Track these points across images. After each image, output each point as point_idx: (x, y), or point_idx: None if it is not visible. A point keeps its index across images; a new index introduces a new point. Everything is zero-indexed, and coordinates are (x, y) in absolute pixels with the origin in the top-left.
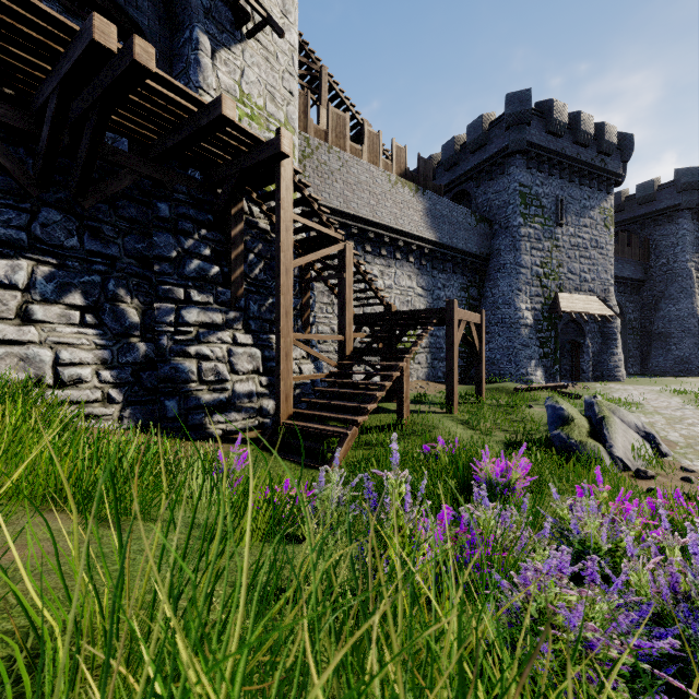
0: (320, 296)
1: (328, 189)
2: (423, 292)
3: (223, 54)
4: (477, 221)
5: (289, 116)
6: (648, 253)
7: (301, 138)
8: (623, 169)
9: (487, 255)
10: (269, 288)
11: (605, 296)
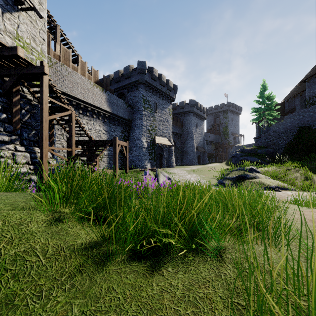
0: (56, 131)
1: (61, 83)
2: (105, 132)
3: (7, 15)
4: (127, 106)
5: (43, 50)
6: (182, 125)
7: (47, 57)
8: (174, 96)
9: (131, 120)
10: (33, 126)
11: (170, 138)
